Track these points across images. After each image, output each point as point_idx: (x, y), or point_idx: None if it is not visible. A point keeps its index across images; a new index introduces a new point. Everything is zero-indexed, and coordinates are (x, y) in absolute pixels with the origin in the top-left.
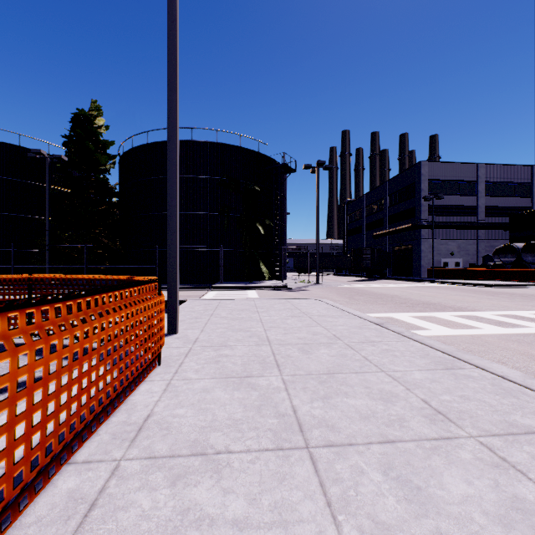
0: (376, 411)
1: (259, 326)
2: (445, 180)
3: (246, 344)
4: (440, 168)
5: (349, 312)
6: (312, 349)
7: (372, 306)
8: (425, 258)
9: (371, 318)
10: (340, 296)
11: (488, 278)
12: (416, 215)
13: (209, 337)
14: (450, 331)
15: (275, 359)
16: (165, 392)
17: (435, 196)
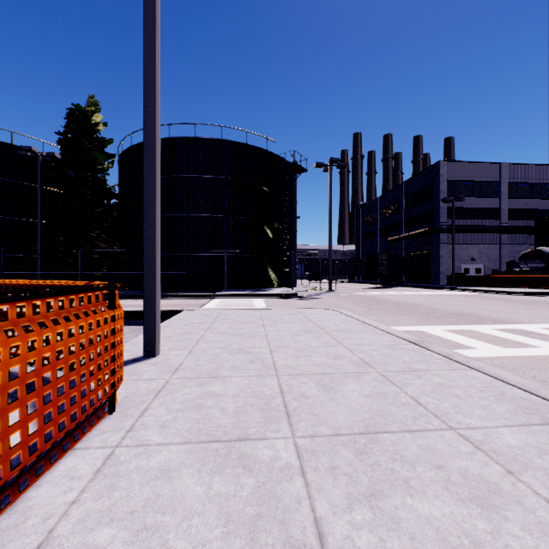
0: (478, 539)
1: (264, 345)
2: (466, 181)
3: (244, 375)
4: (460, 168)
5: (373, 325)
6: (335, 384)
7: (396, 317)
8: (445, 264)
9: (403, 333)
10: (357, 305)
11: (514, 286)
12: (435, 218)
13: (197, 362)
14: (502, 351)
15: (284, 403)
16: (96, 478)
17: (455, 198)
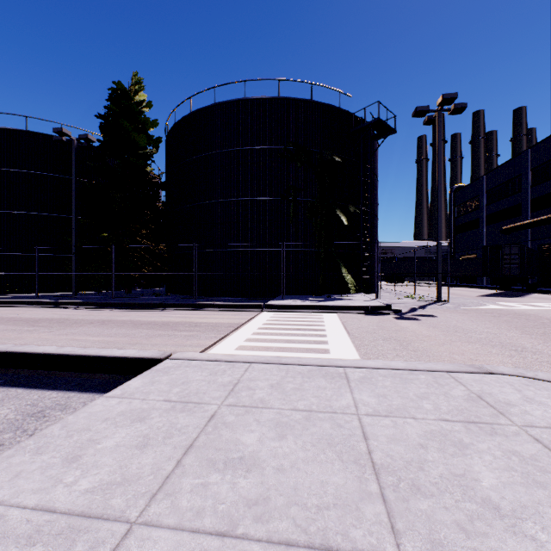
0: None
1: None
2: None
3: None
4: None
5: None
6: None
7: None
8: None
9: None
10: (549, 341)
11: None
12: None
13: None
14: None
15: None
16: None
17: None
